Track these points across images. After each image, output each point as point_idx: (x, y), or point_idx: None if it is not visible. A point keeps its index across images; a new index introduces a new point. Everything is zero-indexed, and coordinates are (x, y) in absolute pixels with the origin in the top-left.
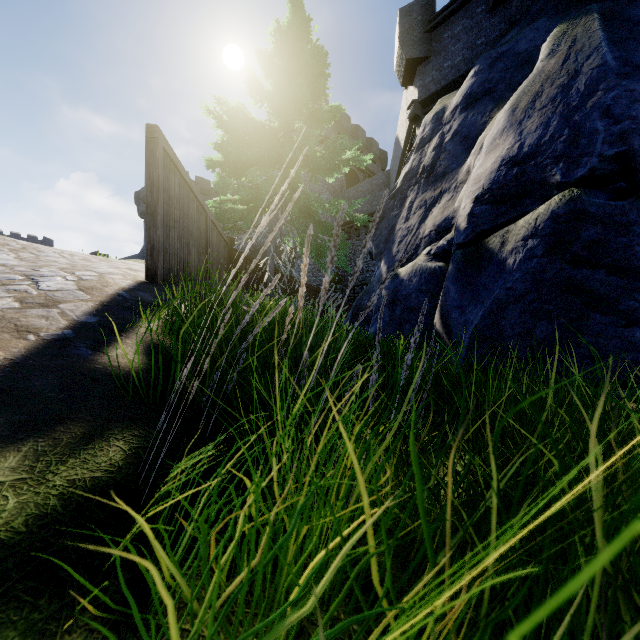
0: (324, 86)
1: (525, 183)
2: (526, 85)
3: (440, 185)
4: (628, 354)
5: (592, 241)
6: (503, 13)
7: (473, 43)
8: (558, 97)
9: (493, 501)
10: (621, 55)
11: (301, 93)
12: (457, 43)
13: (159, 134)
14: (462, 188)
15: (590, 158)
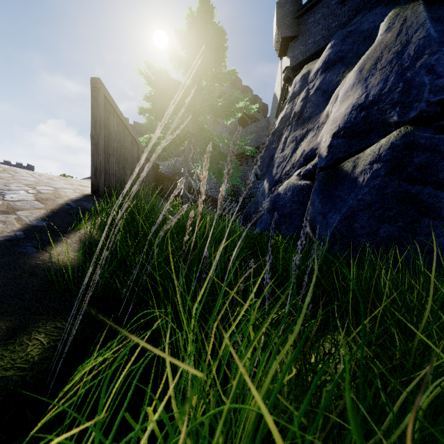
0: (223, 56)
1: (370, 123)
2: (370, 52)
3: (307, 126)
4: None
5: (422, 164)
6: (351, 4)
7: (329, 26)
8: (394, 60)
9: None
10: (441, 29)
11: (207, 60)
12: (318, 26)
13: (101, 85)
14: (323, 127)
15: (420, 103)
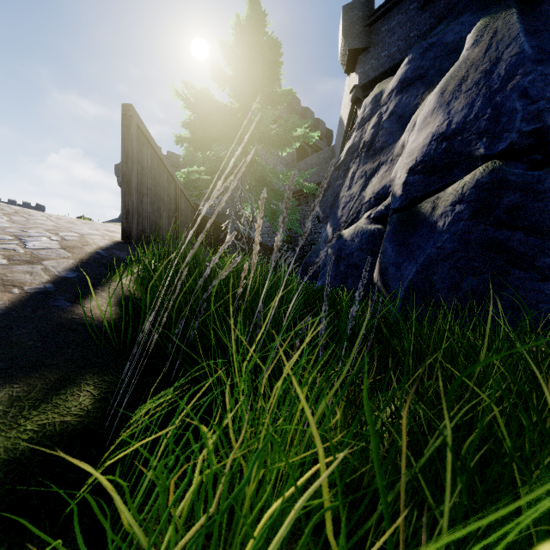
0: (278, 73)
1: (453, 156)
2: (453, 71)
3: (378, 158)
4: (544, 305)
5: (512, 206)
6: (433, 9)
7: (407, 35)
8: (481, 81)
9: (447, 460)
10: (536, 44)
11: (258, 78)
12: (393, 35)
13: (133, 112)
14: (397, 160)
15: (510, 134)
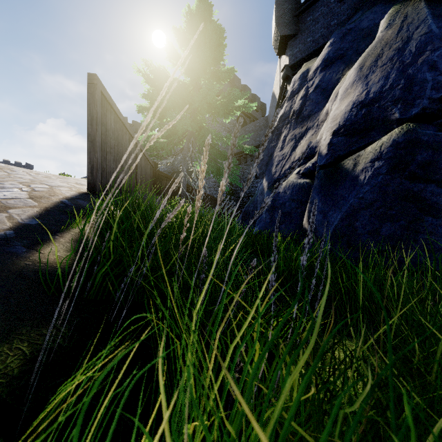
0: (222, 54)
1: (371, 120)
2: (370, 49)
3: (306, 124)
4: None
5: (425, 162)
6: (350, 2)
7: (328, 24)
8: (395, 57)
9: None
10: None
11: (205, 58)
12: (317, 24)
13: (97, 81)
14: (322, 125)
15: (422, 100)
